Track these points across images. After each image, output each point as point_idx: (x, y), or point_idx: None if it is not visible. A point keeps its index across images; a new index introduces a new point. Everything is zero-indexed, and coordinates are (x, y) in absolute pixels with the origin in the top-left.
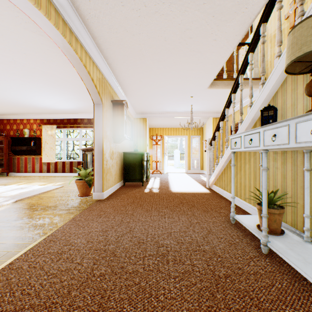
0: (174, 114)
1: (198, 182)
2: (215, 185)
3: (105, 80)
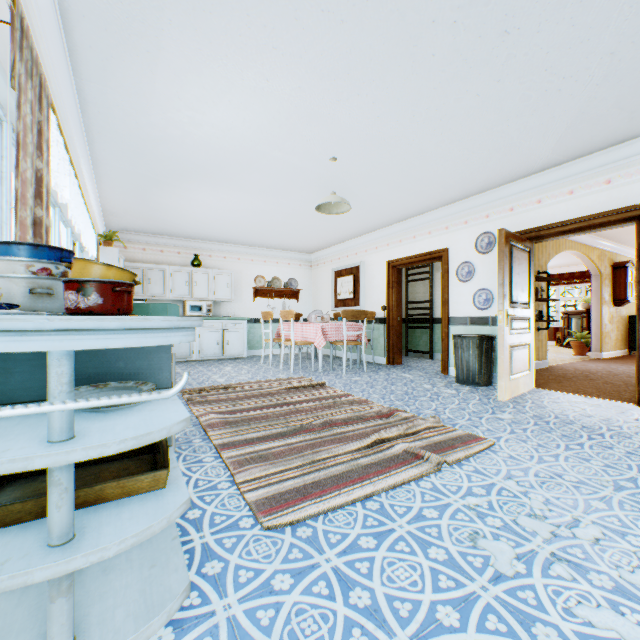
0: None
1: None
2: None
3: (603, 251)
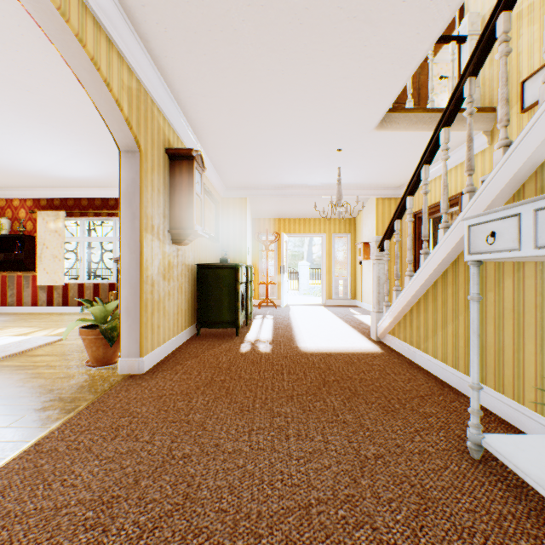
0: (301, 190)
1: (351, 325)
2: (393, 335)
3: (148, 97)
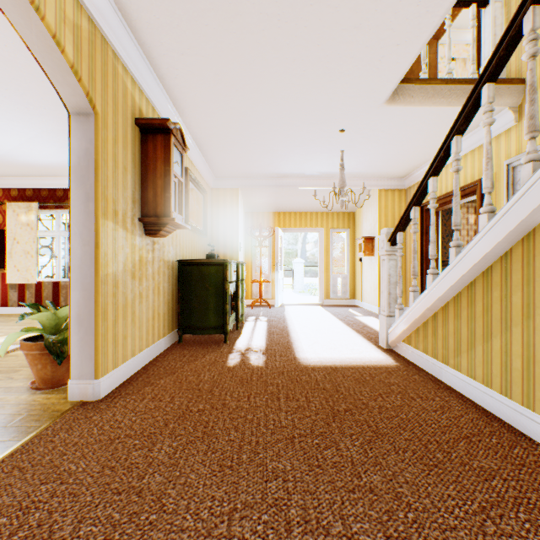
0: (297, 180)
1: (355, 329)
2: (409, 344)
3: (108, 48)
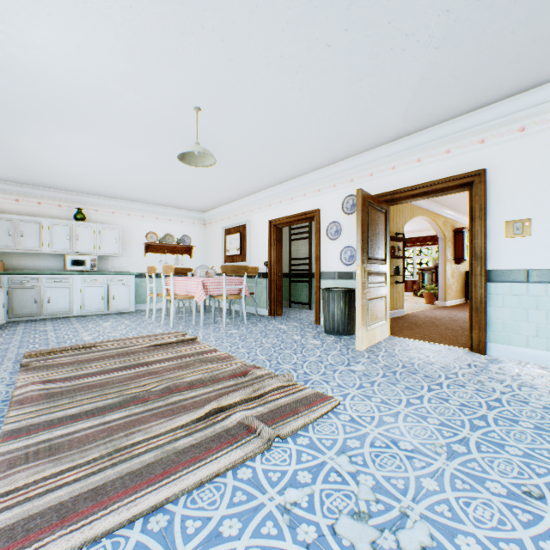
0: None
1: None
2: None
3: (446, 218)
